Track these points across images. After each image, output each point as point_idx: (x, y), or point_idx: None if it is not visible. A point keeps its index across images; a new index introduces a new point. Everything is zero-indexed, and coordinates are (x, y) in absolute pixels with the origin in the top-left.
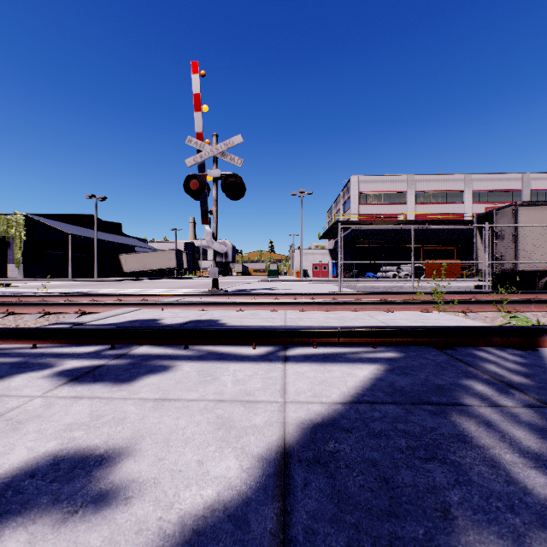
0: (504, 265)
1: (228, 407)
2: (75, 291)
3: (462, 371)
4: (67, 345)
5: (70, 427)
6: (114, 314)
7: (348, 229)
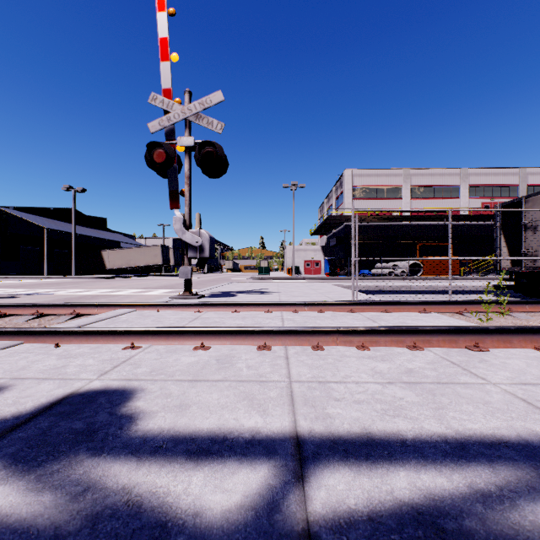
0: (537, 262)
1: None
2: (27, 293)
3: None
4: None
5: None
6: None
7: (341, 224)
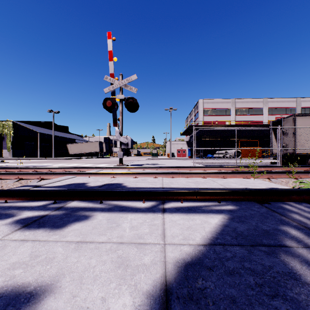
0: (288, 150)
1: (126, 248)
2: (40, 165)
3: (278, 219)
4: (26, 201)
5: (13, 266)
6: (59, 180)
7: (197, 129)
